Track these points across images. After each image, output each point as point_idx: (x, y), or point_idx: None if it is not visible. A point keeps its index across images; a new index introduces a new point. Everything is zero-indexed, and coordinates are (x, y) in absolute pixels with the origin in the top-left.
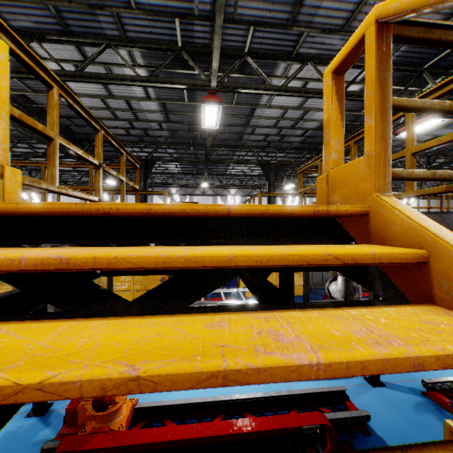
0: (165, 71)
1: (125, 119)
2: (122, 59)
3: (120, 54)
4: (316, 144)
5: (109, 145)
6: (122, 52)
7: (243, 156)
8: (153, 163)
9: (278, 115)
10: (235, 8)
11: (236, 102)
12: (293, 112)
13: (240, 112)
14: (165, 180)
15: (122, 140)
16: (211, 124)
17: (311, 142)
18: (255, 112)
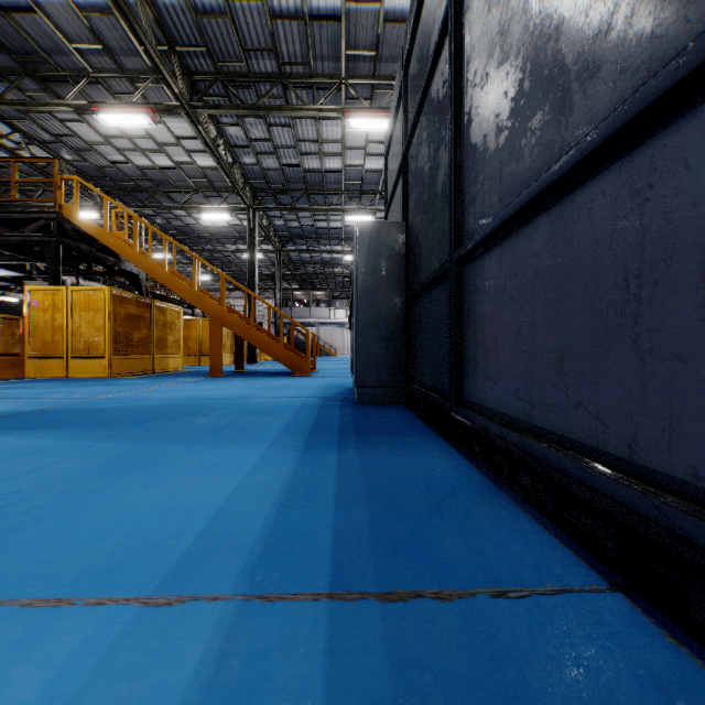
0: None
1: None
2: None
3: None
4: None
5: None
6: None
7: None
8: None
9: None
10: None
11: None
12: None
13: None
14: None
15: None
16: None
17: None
18: None
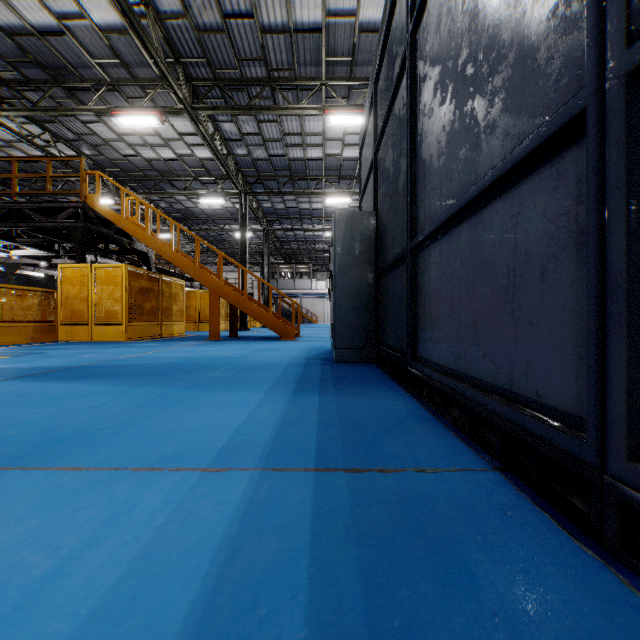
0: None
1: None
2: None
3: None
4: None
5: None
6: None
7: None
8: None
9: None
10: (27, 91)
11: None
12: None
13: None
14: None
15: None
16: None
17: None
18: None
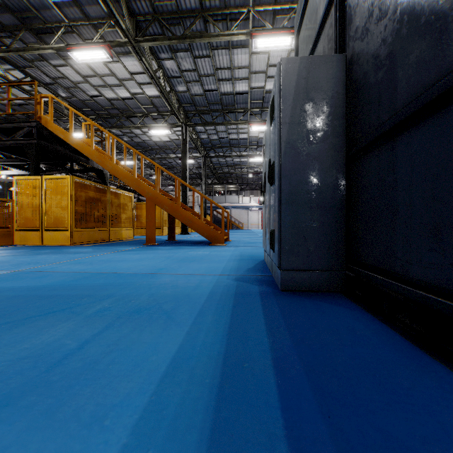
0: None
1: None
2: None
3: None
4: None
5: None
6: None
7: None
8: None
9: None
10: (5, 38)
11: None
12: None
13: None
14: None
15: None
16: None
17: None
18: None
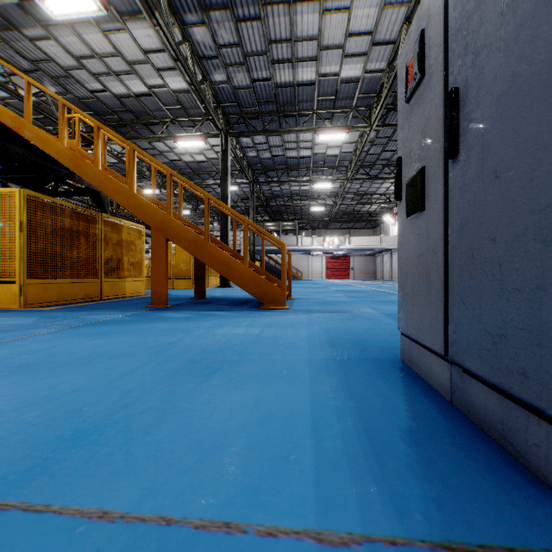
0: None
1: None
2: None
3: None
4: None
5: None
6: None
7: None
8: None
9: None
10: None
11: None
12: None
13: None
14: None
15: None
16: None
17: None
18: None
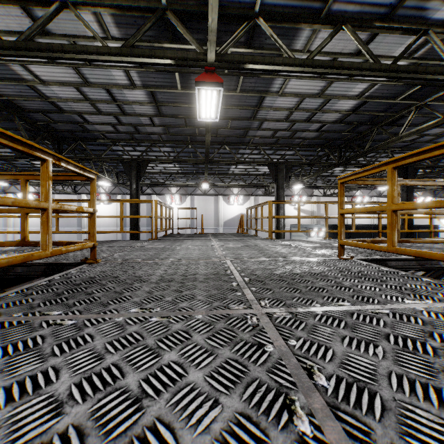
0: (148, 46)
1: (110, 114)
2: (83, 23)
3: (80, 16)
4: (333, 140)
5: (98, 144)
6: (87, 18)
7: (247, 154)
8: (146, 163)
9: (292, 105)
10: None
11: (241, 89)
12: (310, 101)
13: (245, 103)
14: (164, 180)
15: (111, 138)
16: (209, 115)
17: (326, 138)
18: (264, 101)
